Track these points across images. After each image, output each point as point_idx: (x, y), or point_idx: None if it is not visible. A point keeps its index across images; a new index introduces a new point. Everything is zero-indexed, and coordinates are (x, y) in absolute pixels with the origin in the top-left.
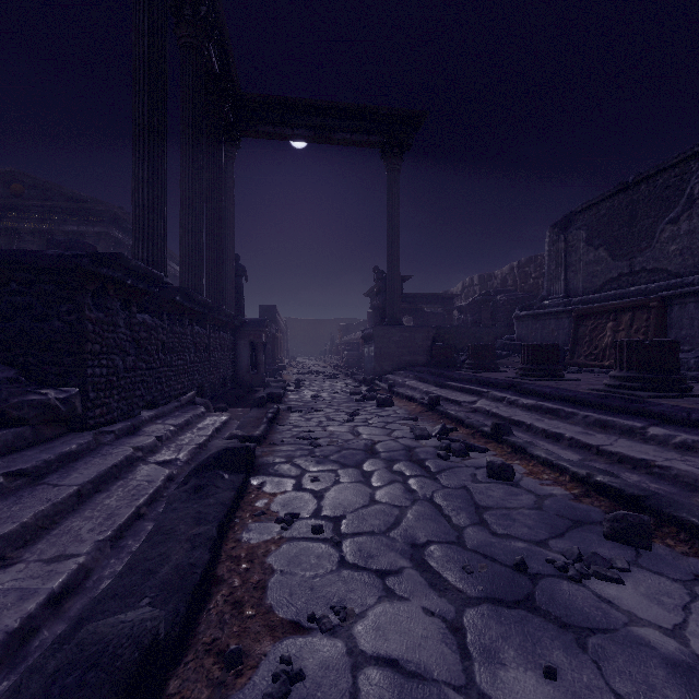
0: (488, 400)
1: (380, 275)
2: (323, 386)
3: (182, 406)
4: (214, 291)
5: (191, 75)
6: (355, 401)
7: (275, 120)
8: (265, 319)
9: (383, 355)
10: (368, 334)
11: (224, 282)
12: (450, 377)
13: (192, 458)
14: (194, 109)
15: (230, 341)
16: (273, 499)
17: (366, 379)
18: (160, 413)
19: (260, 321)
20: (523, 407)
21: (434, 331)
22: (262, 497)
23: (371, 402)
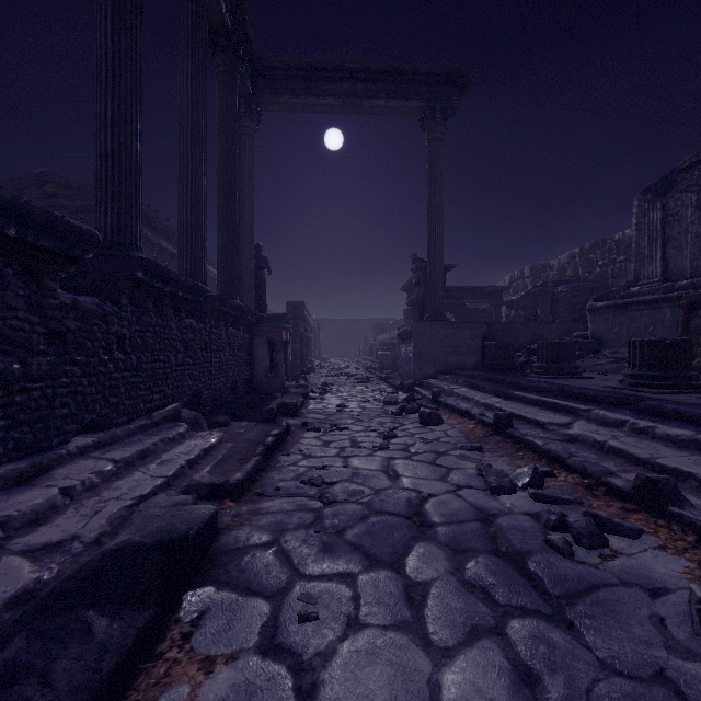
0: (592, 423)
1: (419, 264)
2: (353, 391)
3: (155, 424)
4: (226, 281)
5: (190, 15)
6: (390, 414)
7: (299, 89)
8: (286, 314)
9: (424, 356)
10: (406, 332)
11: (242, 273)
12: (516, 384)
13: (115, 527)
14: (194, 57)
15: (244, 339)
16: (200, 690)
17: (403, 384)
18: (105, 439)
19: (280, 316)
20: (669, 441)
21: (485, 327)
22: (179, 678)
23: (412, 416)
